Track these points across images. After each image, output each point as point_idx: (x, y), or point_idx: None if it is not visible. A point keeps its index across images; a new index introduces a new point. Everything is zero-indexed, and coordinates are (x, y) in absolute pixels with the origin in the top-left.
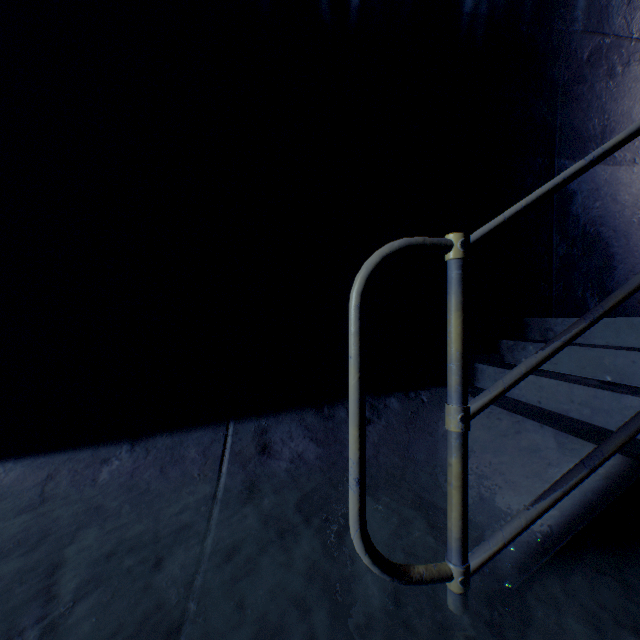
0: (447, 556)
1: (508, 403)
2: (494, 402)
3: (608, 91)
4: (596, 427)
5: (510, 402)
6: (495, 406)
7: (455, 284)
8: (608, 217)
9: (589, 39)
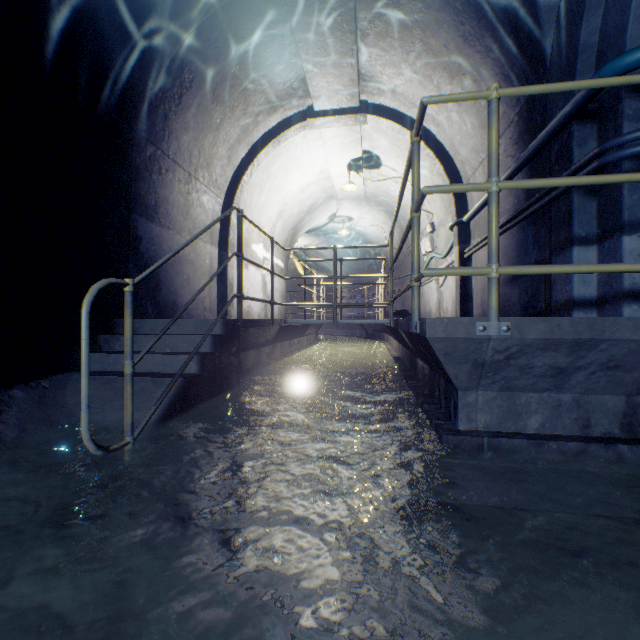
0: (125, 436)
1: (118, 373)
2: (109, 375)
3: (159, 182)
4: (168, 373)
5: (118, 373)
6: (112, 376)
7: (131, 303)
8: (159, 257)
9: (151, 146)
